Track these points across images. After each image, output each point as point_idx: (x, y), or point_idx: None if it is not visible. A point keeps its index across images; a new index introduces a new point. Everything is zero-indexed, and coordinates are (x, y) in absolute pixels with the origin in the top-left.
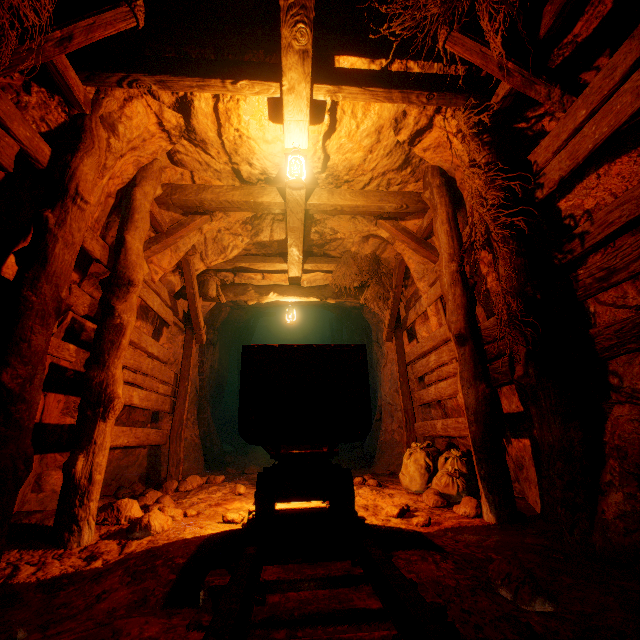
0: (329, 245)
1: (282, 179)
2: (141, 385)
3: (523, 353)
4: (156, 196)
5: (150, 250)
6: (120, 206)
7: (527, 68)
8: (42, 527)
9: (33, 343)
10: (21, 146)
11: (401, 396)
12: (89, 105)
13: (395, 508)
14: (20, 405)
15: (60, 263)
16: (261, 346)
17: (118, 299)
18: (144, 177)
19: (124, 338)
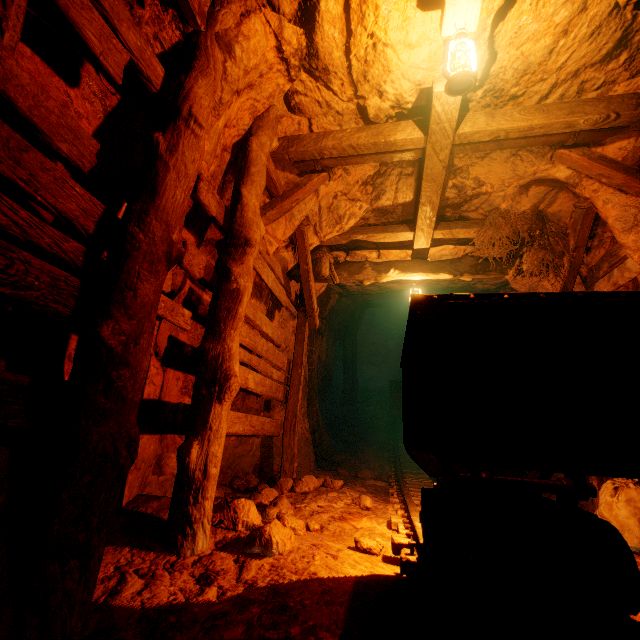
0: (468, 204)
1: (419, 110)
2: (256, 368)
3: None
4: (272, 149)
5: (265, 217)
6: (235, 164)
7: None
8: (157, 520)
9: (139, 292)
10: (131, 58)
11: None
12: (204, 19)
13: None
14: (122, 370)
15: (171, 197)
16: (443, 296)
17: (234, 261)
18: (260, 127)
19: (240, 306)
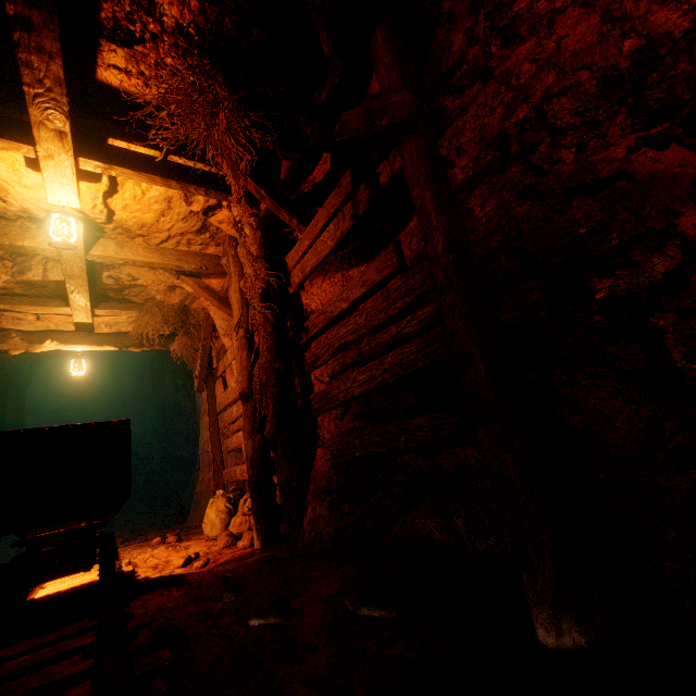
0: (129, 290)
1: None
2: None
3: (271, 414)
4: None
5: None
6: None
7: (274, 198)
8: None
9: None
10: None
11: (211, 446)
12: None
13: (181, 559)
14: None
15: None
16: None
17: None
18: None
19: None
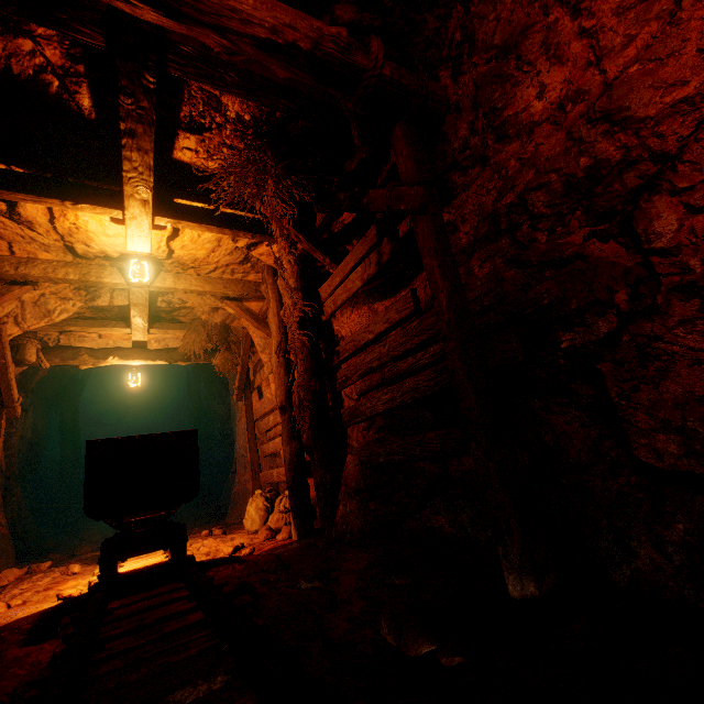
0: (179, 312)
1: (125, 259)
2: None
3: (308, 425)
4: None
5: None
6: None
7: (311, 242)
8: None
9: None
10: None
11: (249, 451)
12: None
13: (231, 547)
14: None
15: None
16: (105, 440)
17: None
18: None
19: None
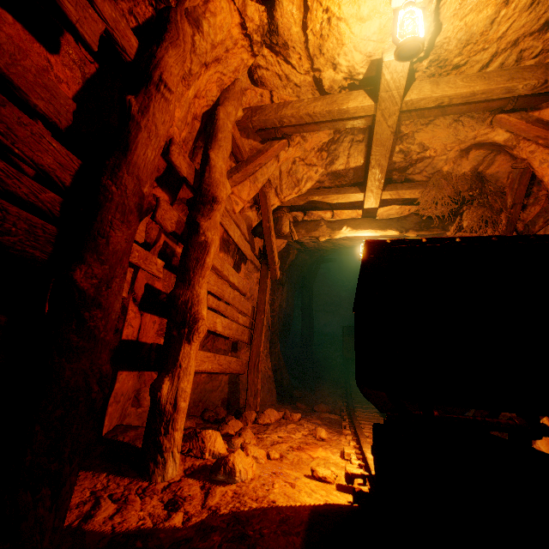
0: (413, 167)
1: (370, 81)
2: (223, 313)
3: None
4: (237, 118)
5: (231, 179)
6: (205, 132)
7: None
8: (133, 448)
9: (111, 240)
10: (107, 28)
11: None
12: None
13: None
14: (95, 311)
15: (142, 154)
16: (396, 241)
17: (202, 216)
18: (226, 98)
19: (208, 256)
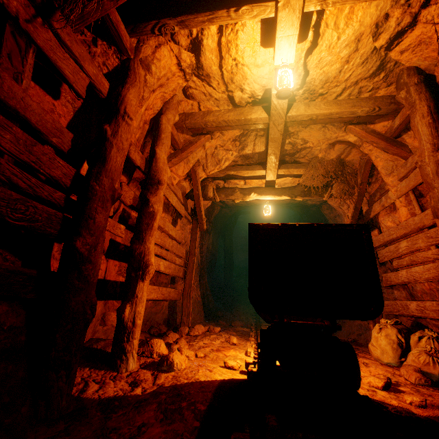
0: (299, 153)
1: (266, 99)
2: (165, 257)
3: None
4: (175, 122)
5: (171, 162)
6: (152, 131)
7: None
8: (104, 352)
9: (96, 220)
10: (90, 80)
11: None
12: (133, 51)
13: (379, 380)
14: (88, 265)
15: (114, 163)
16: (265, 224)
17: (151, 194)
18: (167, 108)
19: (155, 222)
